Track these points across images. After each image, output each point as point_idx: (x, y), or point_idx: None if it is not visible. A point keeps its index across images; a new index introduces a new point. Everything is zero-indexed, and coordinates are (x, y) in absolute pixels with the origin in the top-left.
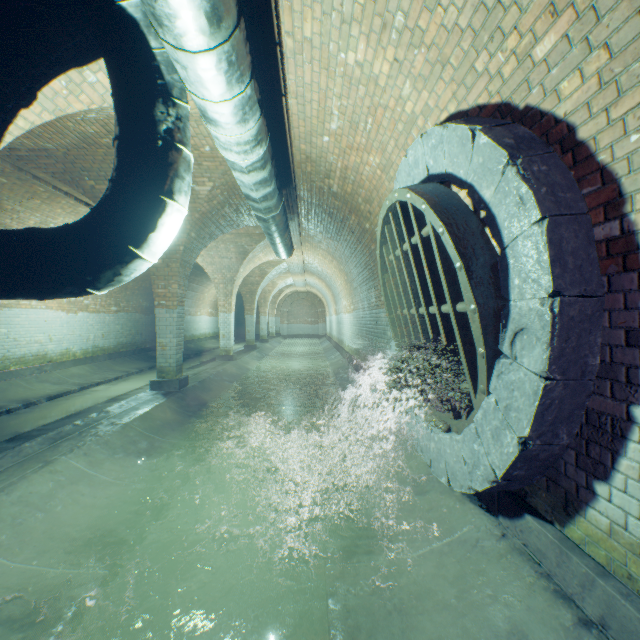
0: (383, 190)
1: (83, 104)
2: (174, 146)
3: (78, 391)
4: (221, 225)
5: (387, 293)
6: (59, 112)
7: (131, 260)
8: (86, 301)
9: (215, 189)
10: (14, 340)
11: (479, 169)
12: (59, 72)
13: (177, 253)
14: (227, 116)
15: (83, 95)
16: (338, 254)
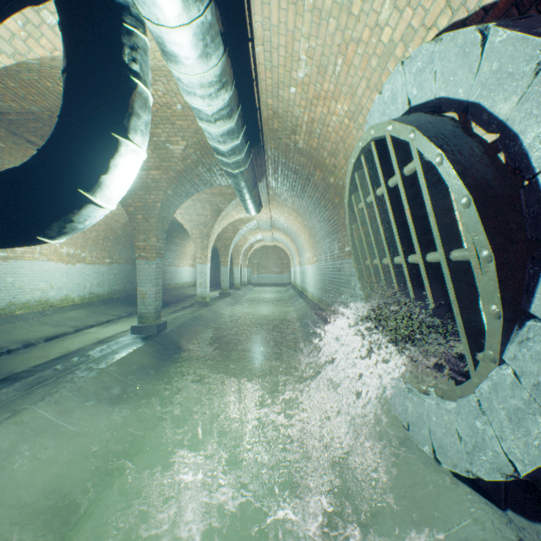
0: (350, 140)
1: (45, 49)
2: (127, 79)
3: (73, 333)
4: (196, 184)
5: (355, 243)
6: (19, 56)
7: (82, 205)
8: (83, 254)
9: (188, 148)
10: (19, 288)
11: (491, 78)
12: (13, 9)
13: (155, 209)
14: (186, 48)
15: (43, 39)
16: (302, 210)
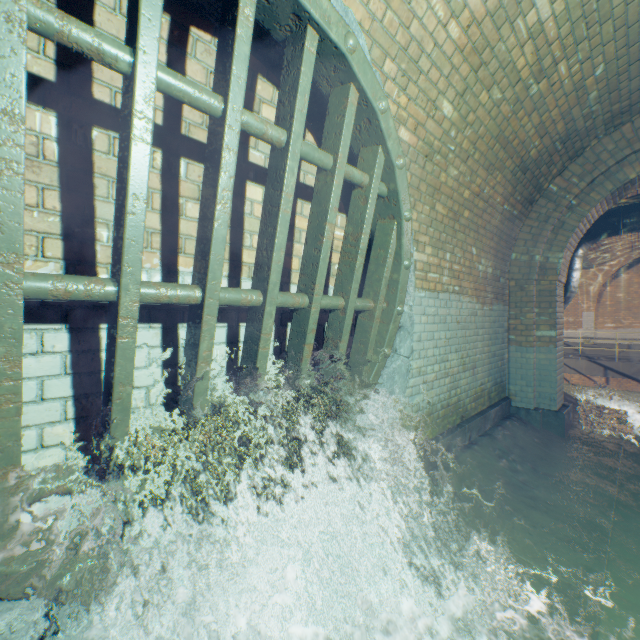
0: None
1: None
2: None
3: None
4: None
5: None
6: None
7: None
8: None
9: None
10: None
11: None
12: None
13: None
14: None
15: None
16: None
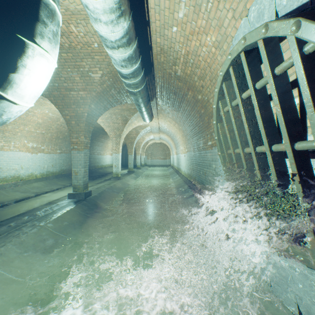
0: (215, 65)
1: None
2: None
3: (34, 197)
4: (110, 101)
5: (219, 138)
6: None
7: None
8: (42, 147)
9: (104, 76)
10: None
11: None
12: None
13: (83, 117)
14: None
15: None
16: (178, 119)
